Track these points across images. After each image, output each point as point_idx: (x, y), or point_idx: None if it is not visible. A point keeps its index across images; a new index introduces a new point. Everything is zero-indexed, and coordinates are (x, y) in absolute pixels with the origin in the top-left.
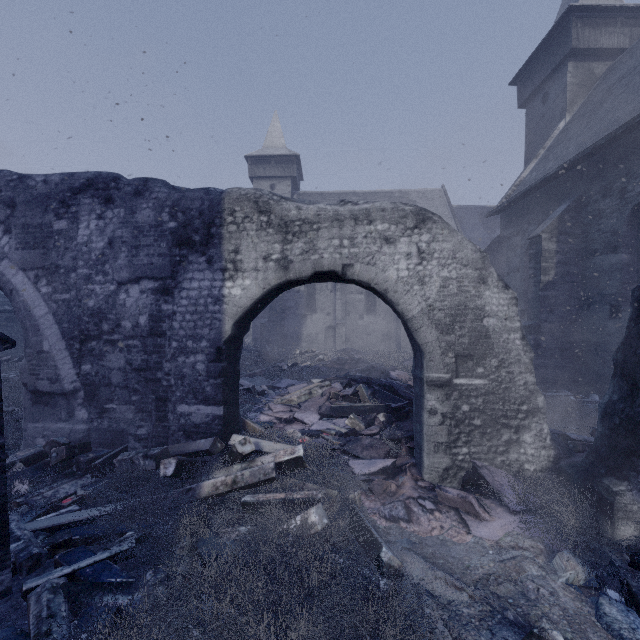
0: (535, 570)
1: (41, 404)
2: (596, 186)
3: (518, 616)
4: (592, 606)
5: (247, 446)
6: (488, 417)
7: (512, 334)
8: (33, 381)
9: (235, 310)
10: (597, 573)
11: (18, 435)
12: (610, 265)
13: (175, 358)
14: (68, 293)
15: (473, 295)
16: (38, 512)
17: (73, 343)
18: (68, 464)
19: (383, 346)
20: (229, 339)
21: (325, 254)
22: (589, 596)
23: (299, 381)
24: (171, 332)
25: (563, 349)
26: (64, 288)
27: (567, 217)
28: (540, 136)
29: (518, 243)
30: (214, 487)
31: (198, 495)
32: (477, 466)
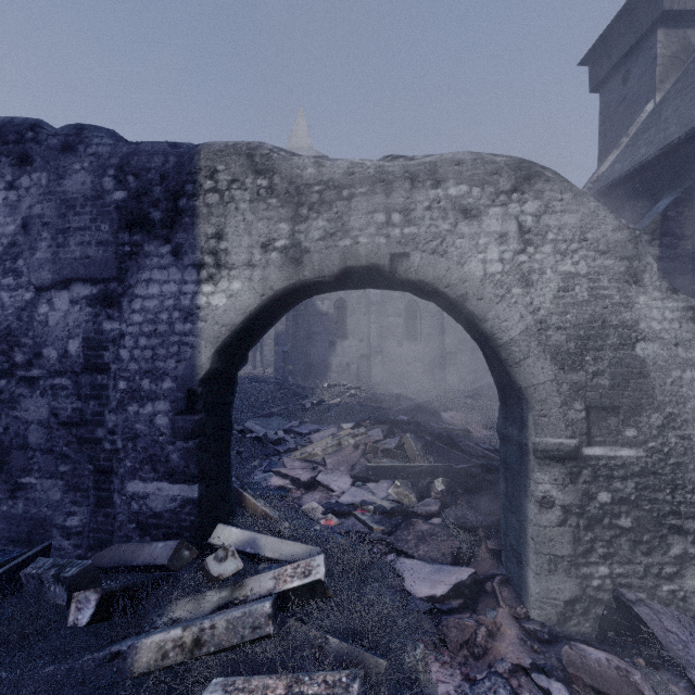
0: None
1: None
2: None
3: None
4: None
5: (228, 563)
6: (645, 514)
7: (688, 370)
8: None
9: (216, 330)
10: None
11: None
12: None
13: (123, 407)
14: None
15: (617, 303)
16: None
17: None
18: None
19: (425, 378)
20: (209, 376)
21: (362, 237)
22: None
23: (326, 424)
24: (117, 365)
25: None
26: None
27: (673, 213)
28: (619, 124)
29: None
30: (160, 652)
31: (129, 669)
32: (629, 602)
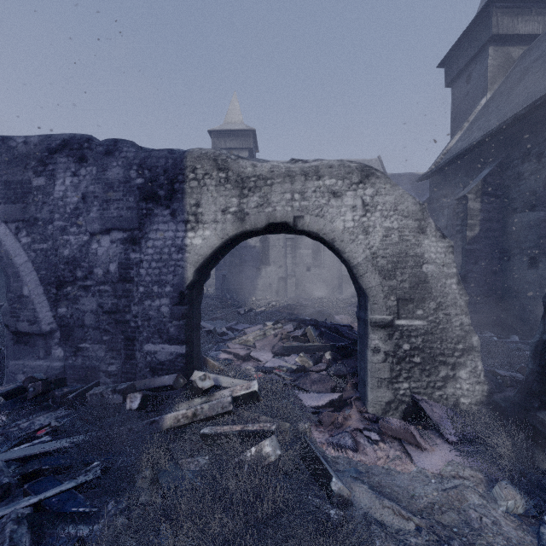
0: (476, 499)
1: (21, 343)
2: (516, 152)
3: (464, 545)
4: (534, 535)
5: (207, 381)
6: (427, 355)
7: (449, 279)
8: (14, 323)
9: (196, 258)
10: (535, 502)
11: (2, 371)
12: (529, 221)
13: (142, 302)
14: (45, 243)
15: (413, 244)
16: (13, 442)
17: (50, 288)
18: (45, 398)
19: (327, 294)
20: (191, 285)
21: (278, 207)
22: (530, 525)
23: (255, 324)
24: (138, 278)
25: (486, 296)
26: (42, 238)
27: (490, 180)
28: (464, 111)
29: (446, 204)
30: (176, 419)
31: (161, 427)
32: (417, 400)
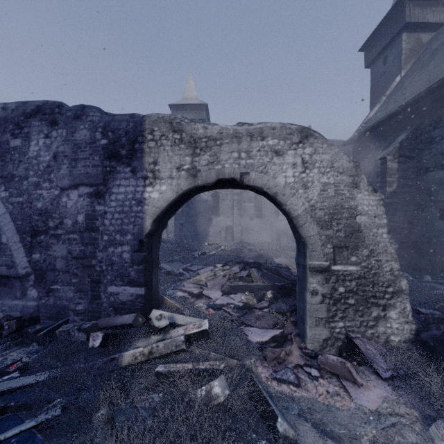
0: (414, 438)
1: (1, 285)
2: (428, 120)
3: None
4: None
5: (162, 321)
6: (360, 297)
7: (380, 229)
8: None
9: (154, 210)
10: None
11: None
12: (439, 179)
13: (106, 249)
14: (21, 197)
15: (348, 197)
16: None
17: (25, 237)
18: (19, 334)
19: (267, 240)
20: (149, 233)
21: (226, 164)
22: None
23: (207, 265)
24: (103, 228)
25: (403, 242)
26: (18, 193)
27: (406, 144)
28: (381, 88)
29: (367, 164)
30: (133, 357)
31: (120, 364)
32: (352, 338)
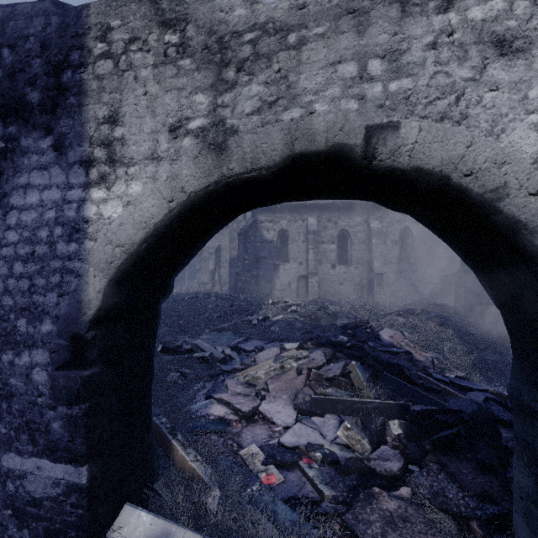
0: None
1: None
2: None
3: None
4: None
5: None
6: None
7: None
8: None
9: (109, 252)
10: None
11: None
12: None
13: None
14: None
15: None
16: None
17: None
18: None
19: (355, 295)
20: (108, 315)
21: (318, 103)
22: None
23: (269, 341)
24: None
25: None
26: None
27: None
28: None
29: None
30: None
31: None
32: None
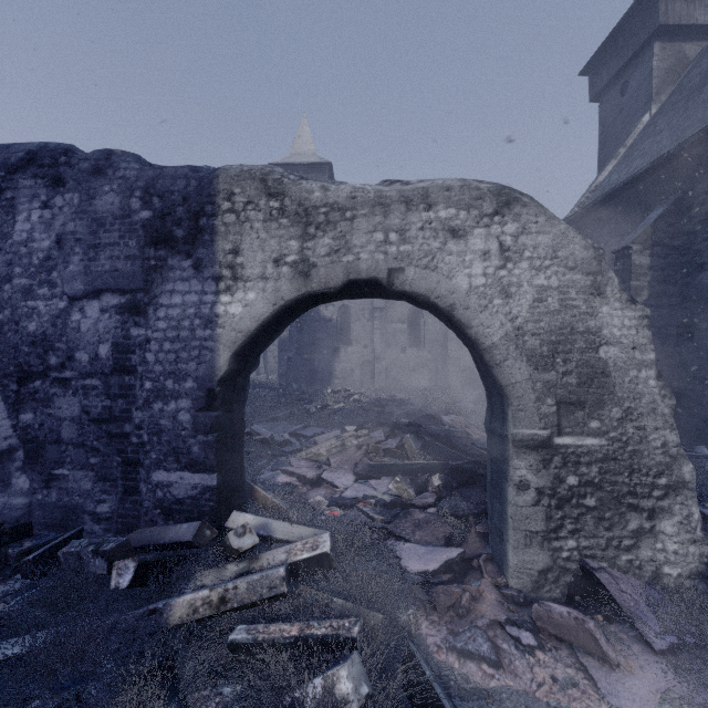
0: None
1: None
2: (702, 184)
3: None
4: None
5: (246, 538)
6: (607, 495)
7: (643, 370)
8: None
9: (233, 336)
10: None
11: None
12: None
13: (149, 404)
14: (0, 312)
15: (583, 312)
16: None
17: (8, 383)
18: None
19: (429, 384)
20: (226, 377)
21: (363, 254)
22: None
23: (330, 427)
24: (143, 367)
25: None
26: None
27: (663, 224)
28: (618, 134)
29: None
30: (191, 608)
31: (165, 622)
32: (592, 569)
